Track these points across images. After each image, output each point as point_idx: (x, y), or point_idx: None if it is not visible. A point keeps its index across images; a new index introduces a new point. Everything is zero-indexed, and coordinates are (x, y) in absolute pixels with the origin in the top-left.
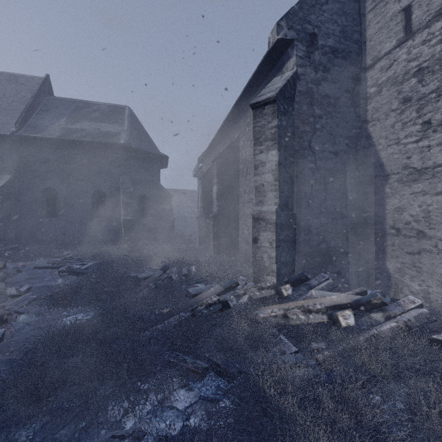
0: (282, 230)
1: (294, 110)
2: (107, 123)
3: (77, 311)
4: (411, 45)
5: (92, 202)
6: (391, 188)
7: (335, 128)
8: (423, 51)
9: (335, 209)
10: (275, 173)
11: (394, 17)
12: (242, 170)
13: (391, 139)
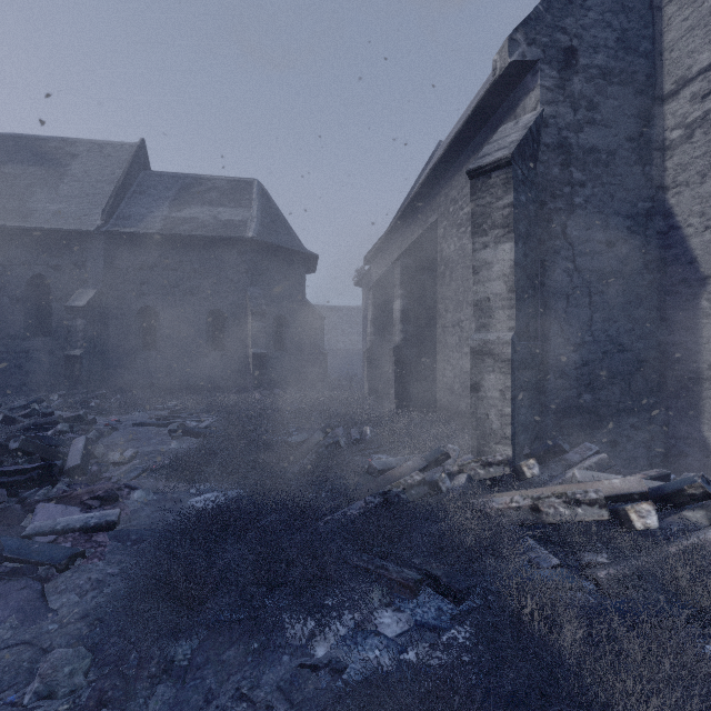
0: (520, 371)
1: (538, 175)
2: (227, 207)
3: (208, 489)
4: None
5: (207, 327)
6: (710, 300)
7: (609, 201)
8: None
9: (609, 337)
10: (509, 280)
11: None
12: (443, 275)
13: (710, 217)
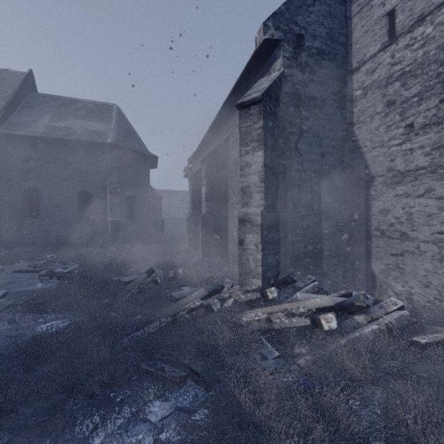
0: (268, 232)
1: (281, 111)
2: (94, 121)
3: (54, 318)
4: (394, 49)
5: (78, 202)
6: (376, 190)
7: (322, 130)
8: (406, 55)
9: (322, 211)
10: (261, 175)
11: (379, 21)
12: (231, 171)
13: (376, 142)
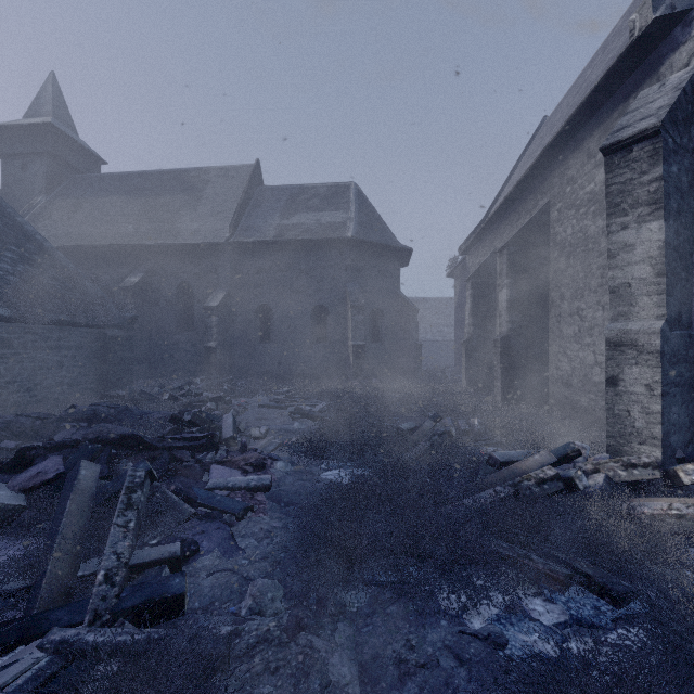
0: (671, 364)
1: (691, 140)
2: (328, 211)
3: (335, 466)
4: None
5: (312, 321)
6: None
7: None
8: None
9: None
10: (656, 263)
11: None
12: (556, 261)
13: None
